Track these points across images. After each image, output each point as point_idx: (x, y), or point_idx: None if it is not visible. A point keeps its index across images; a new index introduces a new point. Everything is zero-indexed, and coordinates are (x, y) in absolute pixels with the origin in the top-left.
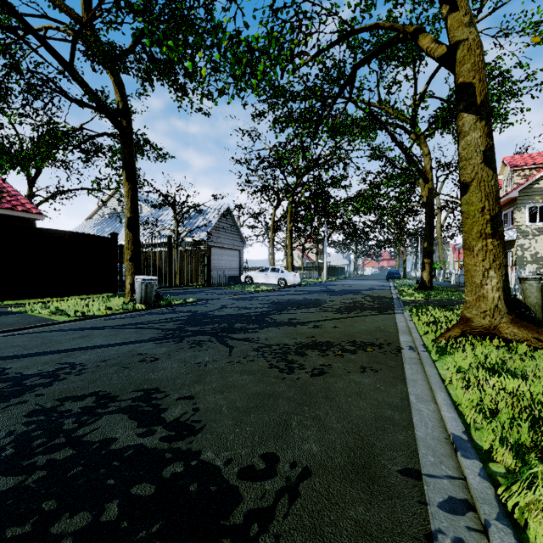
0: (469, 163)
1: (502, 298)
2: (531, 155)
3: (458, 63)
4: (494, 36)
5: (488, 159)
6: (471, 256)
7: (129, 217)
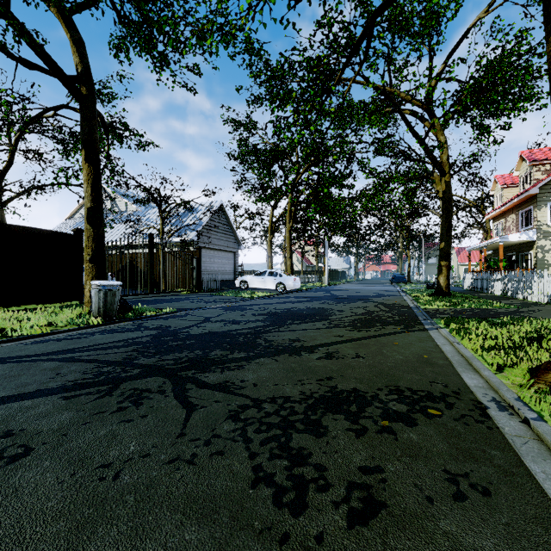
0: None
1: None
2: None
3: None
4: (523, 5)
5: None
6: None
7: (89, 207)
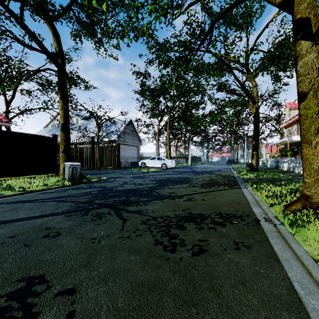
0: (307, 77)
1: None
2: None
3: (296, 3)
4: None
5: None
6: (309, 148)
7: (62, 123)
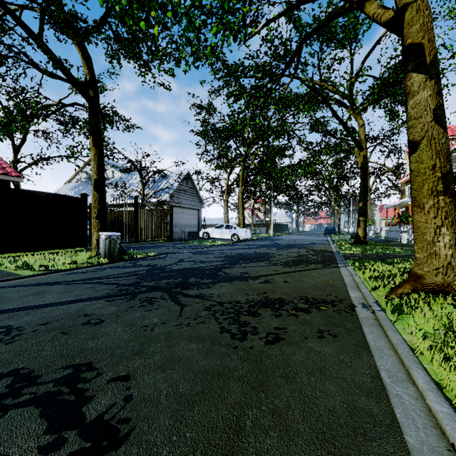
0: (419, 121)
1: (455, 255)
2: (450, 128)
3: (406, 24)
4: None
5: (438, 118)
6: (421, 213)
7: (95, 179)
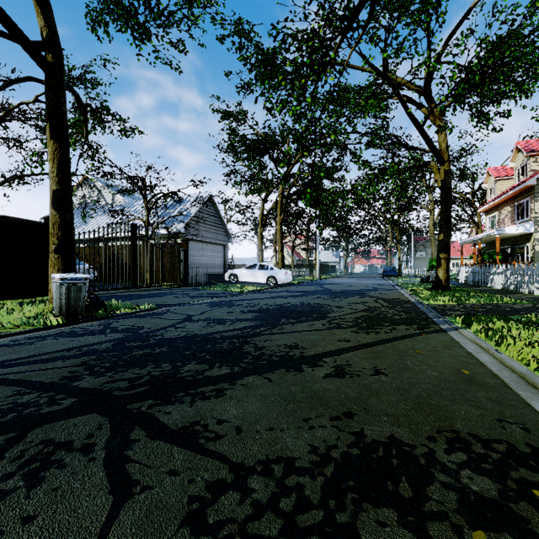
0: None
1: None
2: None
3: None
4: None
5: None
6: None
7: (54, 190)
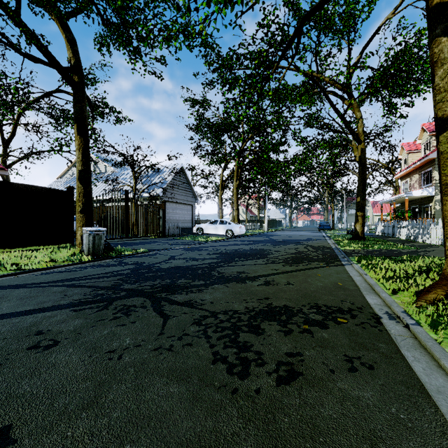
0: None
1: None
2: None
3: None
4: (422, 8)
5: None
6: None
7: (80, 170)
